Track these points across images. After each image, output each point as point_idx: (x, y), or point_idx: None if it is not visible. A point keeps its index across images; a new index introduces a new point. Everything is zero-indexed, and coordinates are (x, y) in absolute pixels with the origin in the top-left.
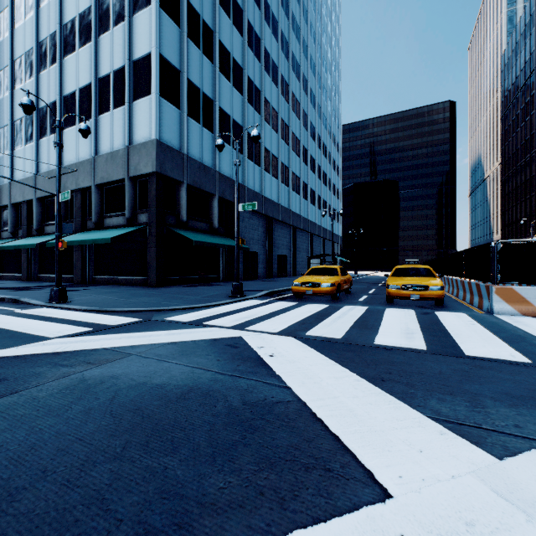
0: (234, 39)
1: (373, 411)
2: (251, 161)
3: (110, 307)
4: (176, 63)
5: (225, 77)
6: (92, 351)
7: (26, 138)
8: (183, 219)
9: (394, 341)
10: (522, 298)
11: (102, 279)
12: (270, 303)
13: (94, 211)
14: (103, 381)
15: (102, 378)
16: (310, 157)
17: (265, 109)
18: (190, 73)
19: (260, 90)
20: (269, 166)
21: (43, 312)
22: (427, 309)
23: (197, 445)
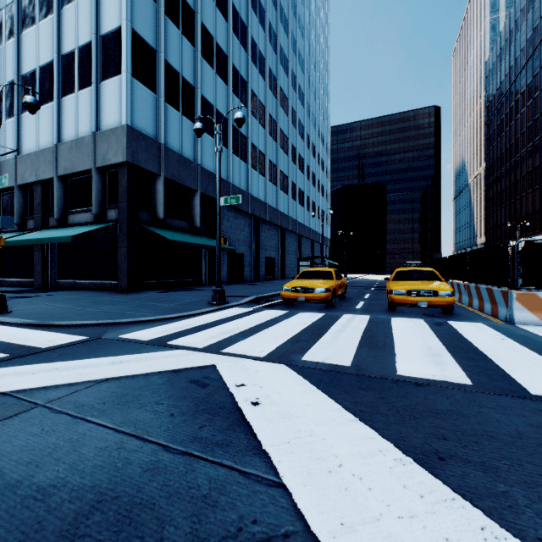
0: (217, 23)
1: None
2: (237, 156)
3: (55, 320)
4: (151, 41)
5: (208, 63)
6: None
7: None
8: (160, 216)
9: (422, 369)
10: None
11: (66, 283)
12: (256, 312)
13: (56, 206)
14: None
15: None
16: (298, 156)
17: (251, 102)
18: (168, 54)
19: (246, 81)
20: (256, 163)
21: None
22: (437, 318)
23: None
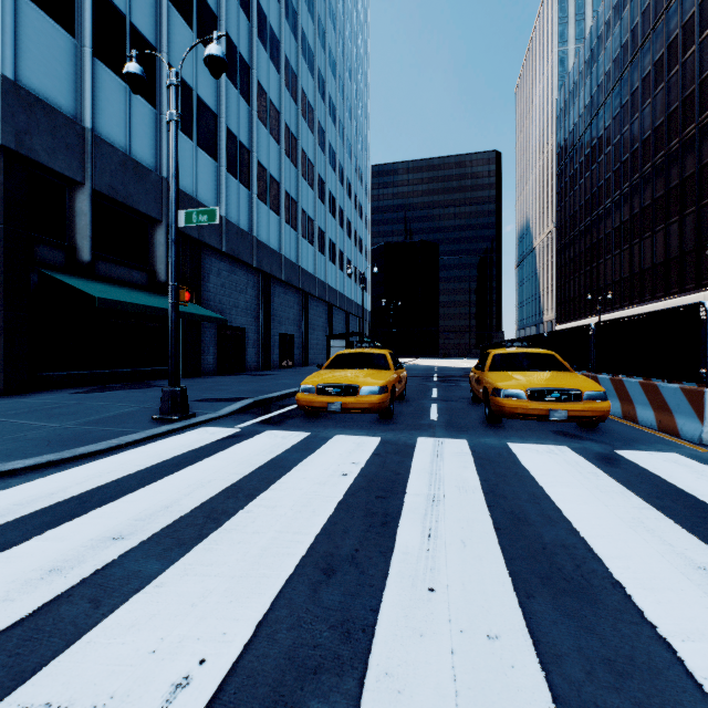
0: None
1: None
2: (234, 177)
3: None
4: None
5: (183, 17)
6: None
7: None
8: (83, 256)
9: None
10: None
11: None
12: (242, 438)
13: None
14: None
15: None
16: (328, 194)
17: (258, 99)
18: None
19: (249, 65)
20: (265, 192)
21: None
22: (587, 442)
23: None
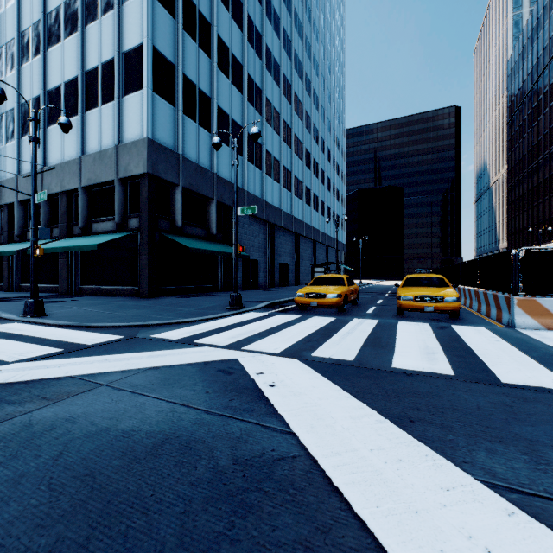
0: (233, 34)
1: (407, 474)
2: (252, 163)
3: (90, 322)
4: (170, 56)
5: (224, 74)
6: (53, 380)
7: (7, 136)
8: (178, 224)
9: (414, 363)
10: (546, 311)
11: (90, 289)
12: (271, 316)
13: (80, 215)
14: (54, 427)
15: (54, 421)
16: (313, 161)
17: (266, 109)
18: (186, 67)
19: (260, 89)
20: (270, 169)
21: (11, 328)
22: (442, 322)
23: (160, 545)
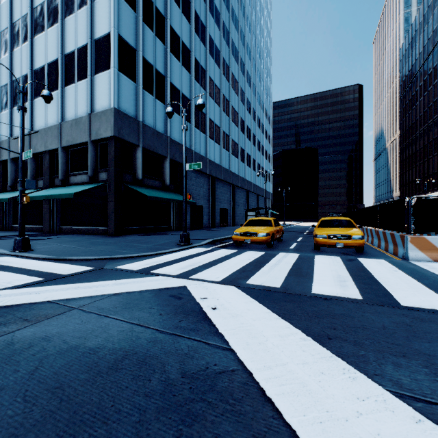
0: (183, 26)
1: (328, 385)
2: (198, 129)
3: (67, 256)
4: (132, 42)
5: (175, 57)
6: (34, 304)
7: (1, 106)
8: (139, 177)
9: (329, 289)
10: (433, 246)
11: (68, 229)
12: (213, 251)
13: (60, 170)
14: (32, 345)
15: (32, 340)
16: (246, 128)
17: (209, 86)
18: (145, 52)
19: (205, 69)
20: (212, 134)
21: (3, 261)
22: (350, 256)
23: None
